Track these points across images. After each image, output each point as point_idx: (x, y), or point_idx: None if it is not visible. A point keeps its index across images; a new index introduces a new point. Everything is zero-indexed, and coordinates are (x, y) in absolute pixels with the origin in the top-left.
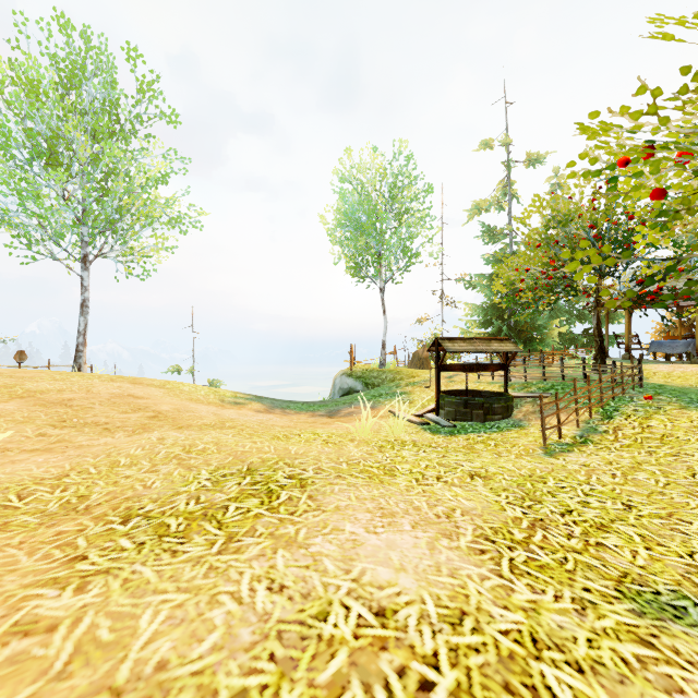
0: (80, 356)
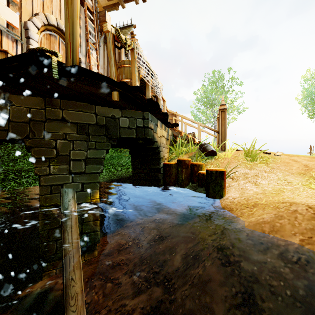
0: None
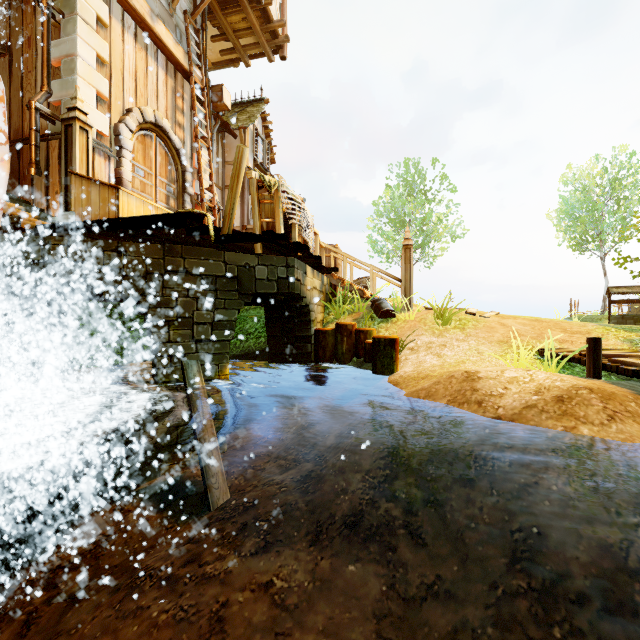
0: None
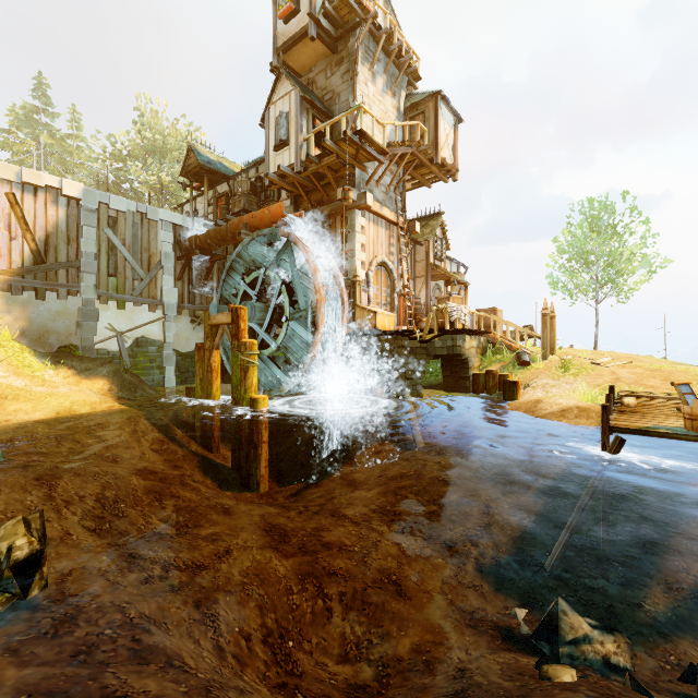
0: (596, 347)
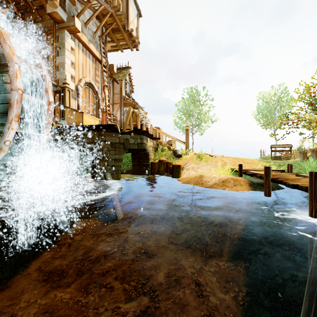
0: None
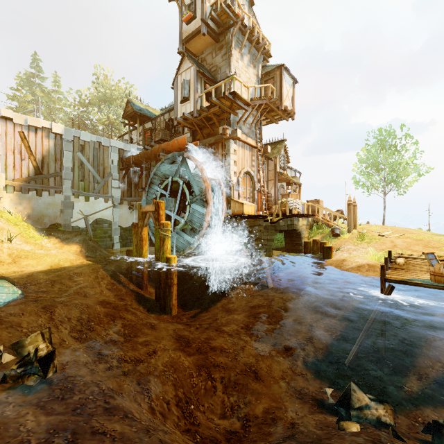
0: (383, 223)
